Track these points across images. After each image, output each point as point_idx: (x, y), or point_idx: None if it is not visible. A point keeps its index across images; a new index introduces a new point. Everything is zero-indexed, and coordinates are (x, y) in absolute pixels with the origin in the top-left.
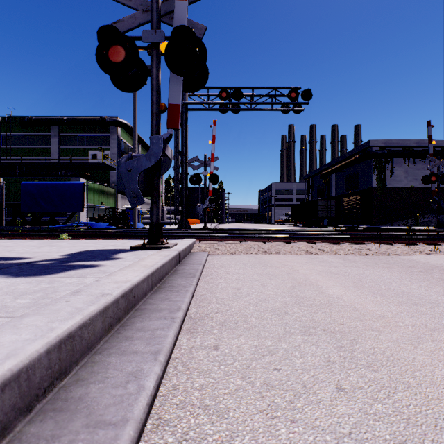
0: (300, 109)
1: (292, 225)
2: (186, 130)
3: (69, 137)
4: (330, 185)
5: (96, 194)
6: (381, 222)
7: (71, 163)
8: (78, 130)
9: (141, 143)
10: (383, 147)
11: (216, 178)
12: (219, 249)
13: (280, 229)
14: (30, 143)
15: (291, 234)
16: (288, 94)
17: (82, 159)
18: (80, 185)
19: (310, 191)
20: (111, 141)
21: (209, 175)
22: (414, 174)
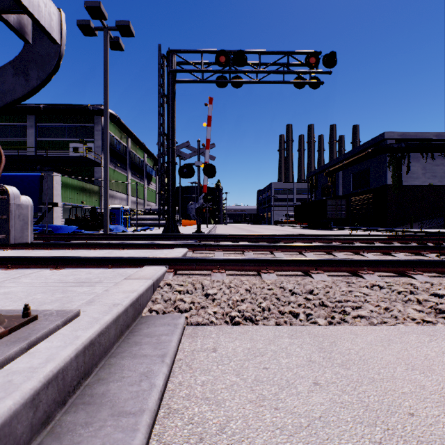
0: (318, 82)
1: (295, 227)
2: (173, 106)
3: (48, 128)
4: (337, 183)
5: (75, 192)
6: (397, 223)
7: (47, 156)
8: (57, 120)
9: (130, 136)
10: (399, 140)
11: (212, 170)
12: (214, 301)
13: (296, 234)
14: (2, 134)
15: (329, 248)
16: (305, 58)
17: (62, 153)
18: (35, 177)
19: (313, 190)
20: (95, 132)
21: (204, 165)
22: (433, 170)
